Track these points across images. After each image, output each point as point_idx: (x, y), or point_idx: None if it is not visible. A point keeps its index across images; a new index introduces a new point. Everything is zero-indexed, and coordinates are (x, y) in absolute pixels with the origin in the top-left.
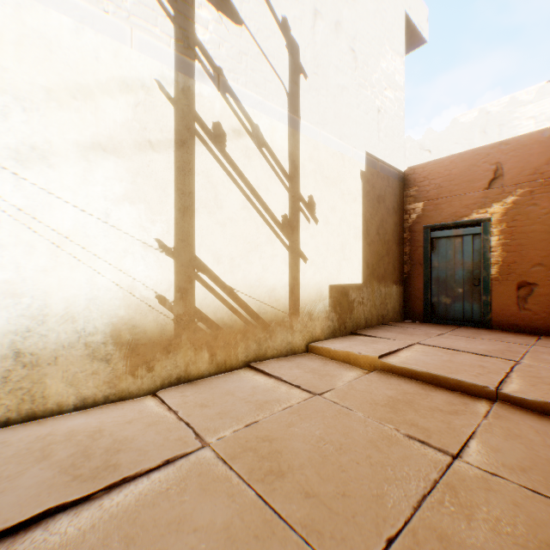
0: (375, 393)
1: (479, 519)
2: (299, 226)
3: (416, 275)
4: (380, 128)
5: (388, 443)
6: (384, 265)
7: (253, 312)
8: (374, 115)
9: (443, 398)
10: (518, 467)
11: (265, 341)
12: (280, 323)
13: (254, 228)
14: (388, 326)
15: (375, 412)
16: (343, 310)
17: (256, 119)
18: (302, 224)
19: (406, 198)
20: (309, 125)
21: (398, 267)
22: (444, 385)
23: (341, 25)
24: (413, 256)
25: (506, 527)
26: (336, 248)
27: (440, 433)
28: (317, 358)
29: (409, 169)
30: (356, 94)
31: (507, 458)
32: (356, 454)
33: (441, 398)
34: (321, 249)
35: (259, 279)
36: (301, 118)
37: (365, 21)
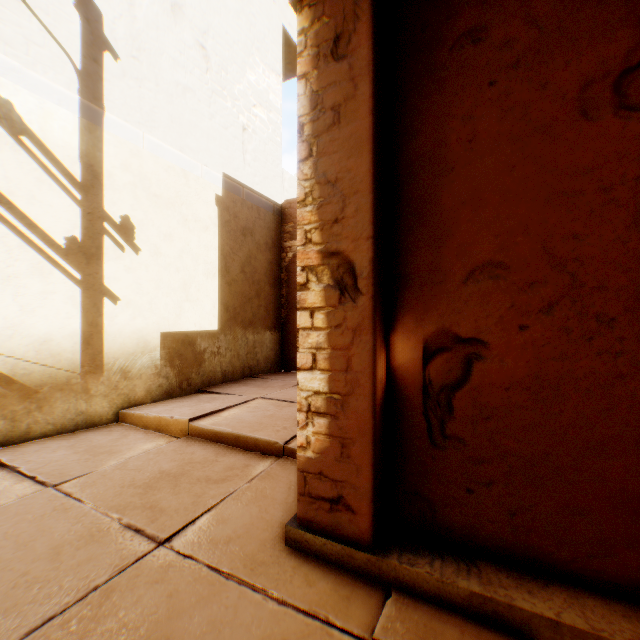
0: (147, 469)
1: (98, 633)
2: (103, 254)
3: (292, 320)
4: (246, 149)
5: (85, 542)
6: (253, 308)
7: (1, 374)
8: (237, 132)
9: (229, 462)
10: (227, 538)
11: (30, 415)
12: (63, 387)
13: (3, 250)
14: (252, 379)
15: (117, 497)
16: (186, 363)
17: (7, 91)
18: (108, 252)
19: (283, 234)
20: (124, 123)
21: (273, 311)
22: (245, 446)
23: (183, 10)
24: (290, 299)
25: (124, 634)
26: (174, 287)
27: (175, 512)
28: (122, 429)
29: (286, 203)
30: (208, 101)
31: (225, 529)
32: (6, 574)
33: (226, 463)
34: (147, 287)
35: (14, 326)
36: (107, 110)
37: (223, 18)
